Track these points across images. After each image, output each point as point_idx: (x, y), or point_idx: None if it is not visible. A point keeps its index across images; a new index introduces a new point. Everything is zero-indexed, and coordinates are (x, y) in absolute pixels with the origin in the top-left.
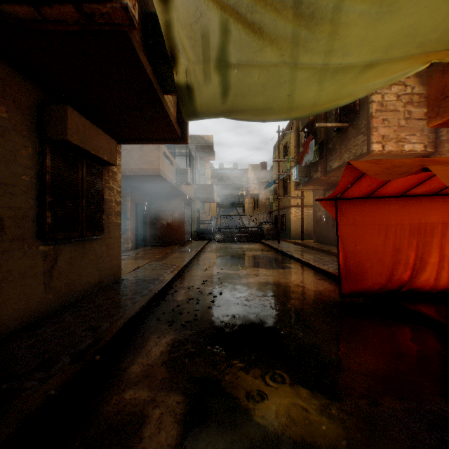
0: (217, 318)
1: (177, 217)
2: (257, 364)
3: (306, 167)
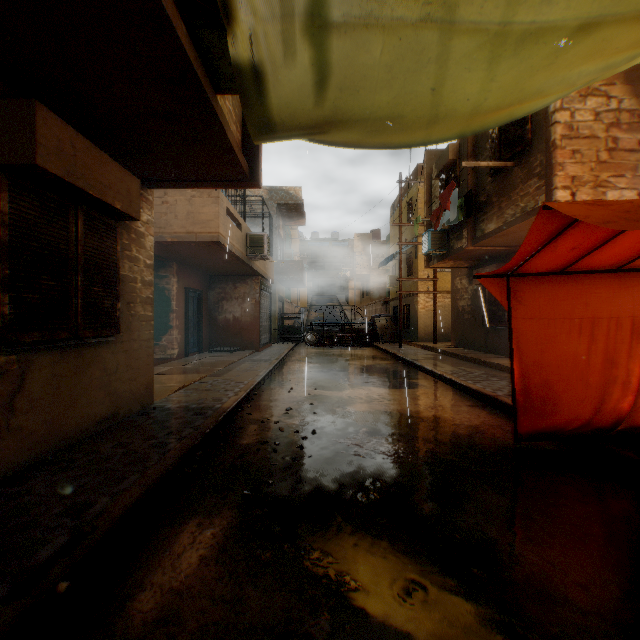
0: (307, 481)
1: (248, 308)
2: (385, 588)
3: (443, 232)
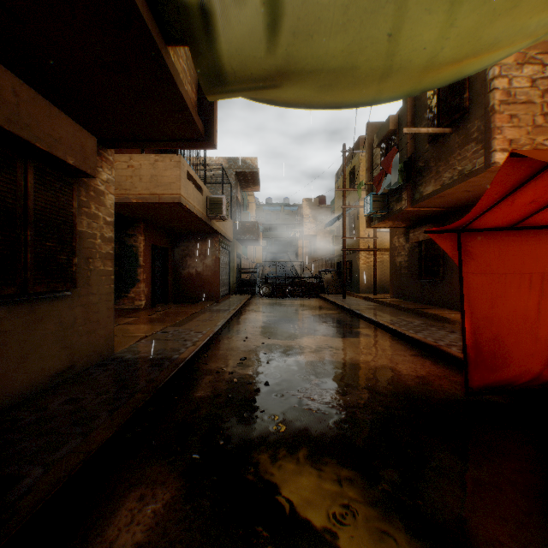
0: (259, 441)
1: (209, 263)
2: None
3: (383, 195)
